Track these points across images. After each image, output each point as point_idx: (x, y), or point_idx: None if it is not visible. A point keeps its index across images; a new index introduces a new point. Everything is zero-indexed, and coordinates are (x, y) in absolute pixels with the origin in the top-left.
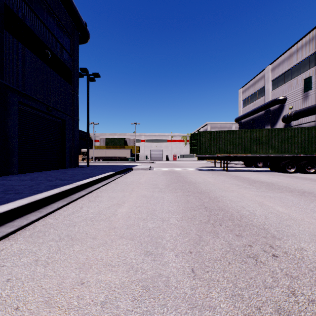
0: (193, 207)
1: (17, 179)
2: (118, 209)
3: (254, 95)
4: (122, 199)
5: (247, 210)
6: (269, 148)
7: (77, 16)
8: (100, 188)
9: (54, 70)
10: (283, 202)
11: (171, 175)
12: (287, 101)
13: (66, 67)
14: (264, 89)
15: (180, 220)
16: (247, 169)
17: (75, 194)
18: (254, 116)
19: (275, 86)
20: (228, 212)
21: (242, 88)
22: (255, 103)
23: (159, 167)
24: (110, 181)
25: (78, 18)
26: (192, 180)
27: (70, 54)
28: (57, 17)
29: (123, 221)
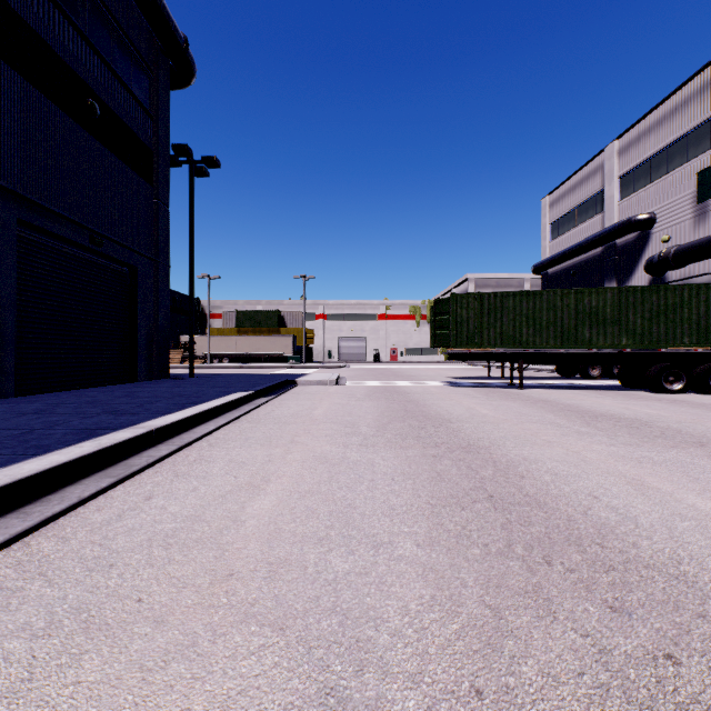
0: (457, 496)
1: (4, 411)
2: (250, 501)
3: (578, 210)
4: (263, 470)
5: (608, 507)
6: (621, 333)
7: (165, 19)
8: (212, 435)
9: (108, 147)
10: (696, 478)
11: (388, 397)
12: (657, 224)
13: (140, 143)
14: (601, 196)
15: (426, 544)
16: (566, 382)
17: (140, 455)
18: (578, 260)
19: (627, 190)
20: (557, 514)
21: (550, 195)
22: (579, 231)
23: (358, 378)
24: (240, 415)
25: (168, 25)
26: (442, 413)
27: (150, 112)
28: (116, 22)
29: (259, 550)
